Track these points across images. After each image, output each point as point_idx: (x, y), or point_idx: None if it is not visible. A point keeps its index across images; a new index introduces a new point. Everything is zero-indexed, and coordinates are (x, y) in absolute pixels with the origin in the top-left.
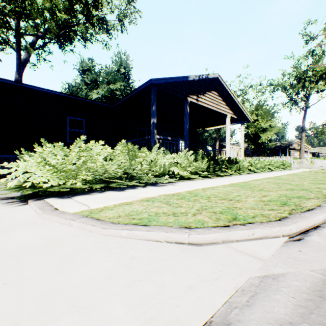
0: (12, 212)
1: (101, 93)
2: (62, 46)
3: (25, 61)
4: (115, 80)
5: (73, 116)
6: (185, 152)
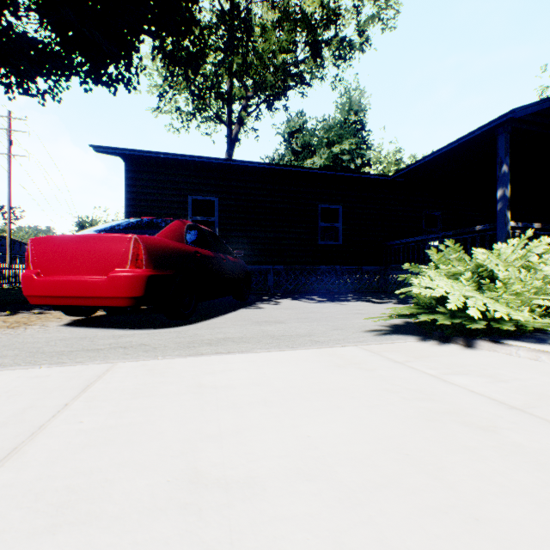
0: (516, 362)
1: (317, 164)
2: (271, 104)
3: (235, 137)
4: (339, 138)
5: (325, 203)
6: None
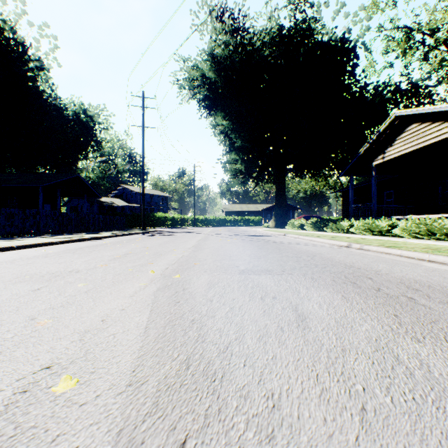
0: None
1: None
2: None
3: None
4: None
5: (387, 190)
6: (311, 219)
